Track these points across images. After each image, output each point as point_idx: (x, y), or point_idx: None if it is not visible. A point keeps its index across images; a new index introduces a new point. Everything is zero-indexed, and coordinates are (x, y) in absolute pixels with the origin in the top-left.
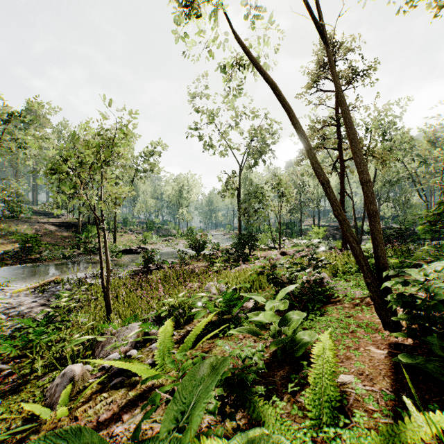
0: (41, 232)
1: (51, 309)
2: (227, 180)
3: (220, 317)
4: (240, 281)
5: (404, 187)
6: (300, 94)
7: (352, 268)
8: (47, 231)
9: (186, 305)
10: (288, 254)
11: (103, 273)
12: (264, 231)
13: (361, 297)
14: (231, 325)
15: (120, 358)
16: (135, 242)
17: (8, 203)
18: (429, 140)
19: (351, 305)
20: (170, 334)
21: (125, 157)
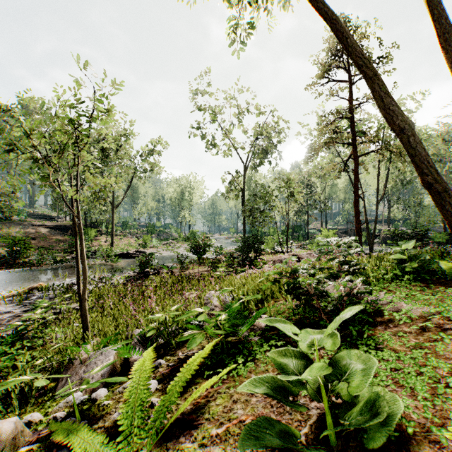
0: (34, 235)
1: (23, 322)
2: (231, 180)
3: (223, 341)
4: (248, 290)
5: (416, 188)
6: (309, 85)
7: (387, 274)
8: (41, 234)
9: (180, 321)
10: (300, 257)
11: (79, 280)
12: (270, 234)
13: (422, 317)
14: (239, 357)
15: (82, 401)
16: (134, 246)
17: (0, 205)
18: (443, 138)
19: (414, 329)
20: (147, 375)
21: (108, 140)
